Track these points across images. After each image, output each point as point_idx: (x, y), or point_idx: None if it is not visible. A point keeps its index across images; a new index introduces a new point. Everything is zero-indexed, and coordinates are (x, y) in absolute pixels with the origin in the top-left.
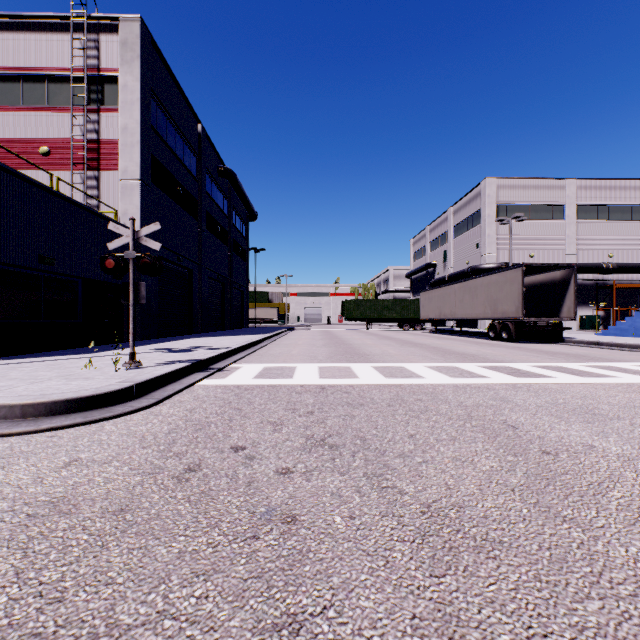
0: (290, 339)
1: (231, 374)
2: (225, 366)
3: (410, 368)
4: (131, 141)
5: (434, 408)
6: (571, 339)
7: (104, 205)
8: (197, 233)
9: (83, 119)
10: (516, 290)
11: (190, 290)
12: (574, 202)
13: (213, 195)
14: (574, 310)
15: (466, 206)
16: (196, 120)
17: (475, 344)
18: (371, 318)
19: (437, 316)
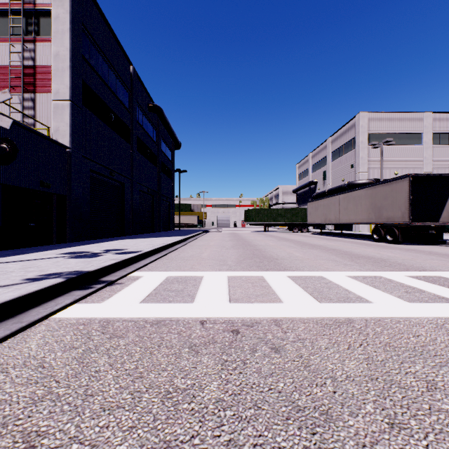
0: (204, 240)
1: (119, 291)
2: (121, 277)
3: (335, 280)
4: (62, 66)
5: None
6: None
7: (39, 123)
8: (129, 154)
9: (21, 48)
10: (402, 198)
11: (123, 200)
12: (430, 131)
13: (144, 125)
14: None
15: (342, 136)
16: (128, 62)
17: (366, 246)
18: (268, 223)
19: (323, 221)
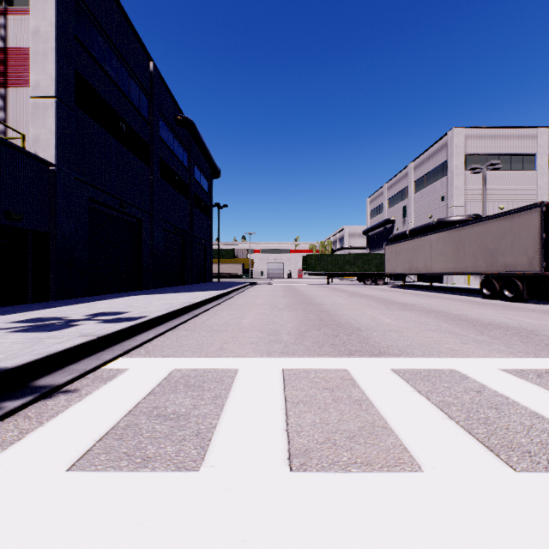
0: (248, 296)
1: (49, 420)
2: (83, 373)
3: (489, 382)
4: (44, 48)
5: None
6: None
7: (12, 130)
8: (148, 180)
9: None
10: (529, 237)
11: (139, 242)
12: (546, 152)
13: (170, 144)
14: None
15: (429, 160)
16: (147, 57)
17: (478, 305)
18: (332, 272)
19: (406, 270)
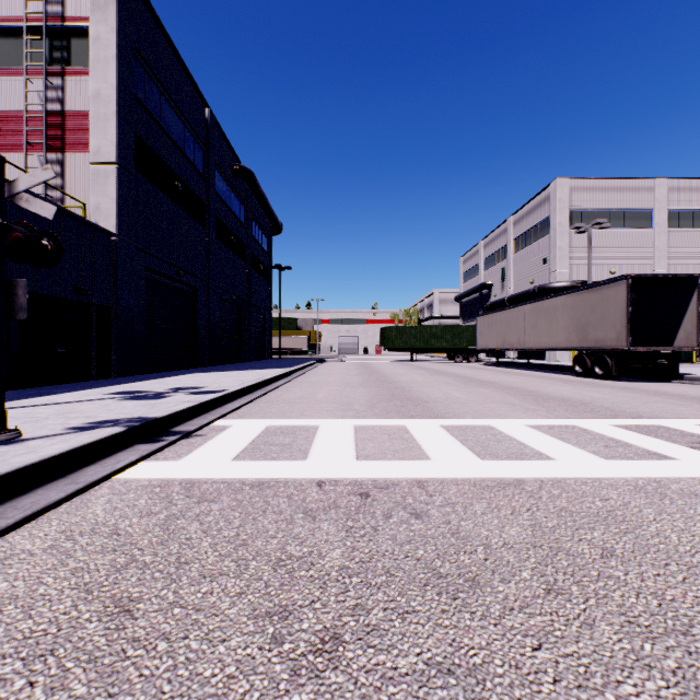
0: (318, 374)
1: (201, 446)
2: (201, 426)
3: (507, 431)
4: (105, 112)
5: (695, 610)
6: (694, 376)
7: (70, 198)
8: (204, 243)
9: (43, 84)
10: (617, 310)
11: (194, 313)
12: (664, 207)
13: (226, 199)
14: (697, 337)
15: (530, 214)
16: (202, 102)
17: (563, 382)
18: (416, 348)
19: (500, 345)
